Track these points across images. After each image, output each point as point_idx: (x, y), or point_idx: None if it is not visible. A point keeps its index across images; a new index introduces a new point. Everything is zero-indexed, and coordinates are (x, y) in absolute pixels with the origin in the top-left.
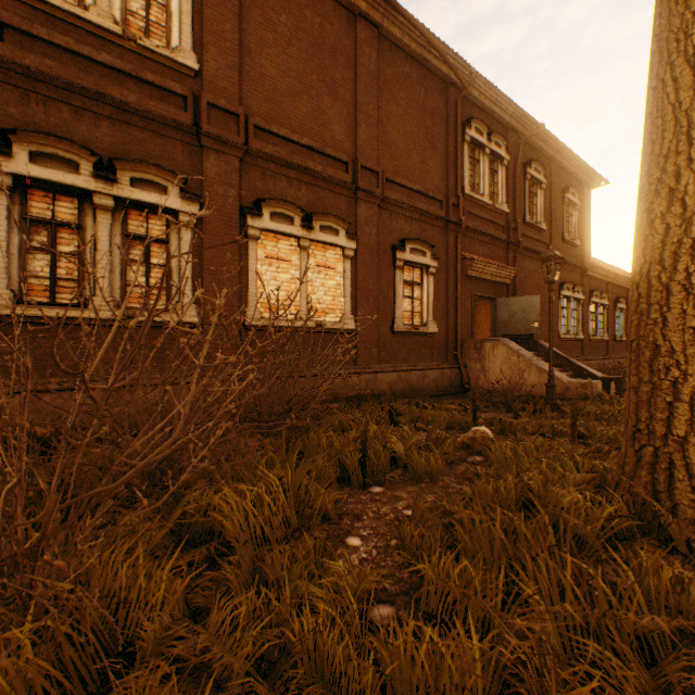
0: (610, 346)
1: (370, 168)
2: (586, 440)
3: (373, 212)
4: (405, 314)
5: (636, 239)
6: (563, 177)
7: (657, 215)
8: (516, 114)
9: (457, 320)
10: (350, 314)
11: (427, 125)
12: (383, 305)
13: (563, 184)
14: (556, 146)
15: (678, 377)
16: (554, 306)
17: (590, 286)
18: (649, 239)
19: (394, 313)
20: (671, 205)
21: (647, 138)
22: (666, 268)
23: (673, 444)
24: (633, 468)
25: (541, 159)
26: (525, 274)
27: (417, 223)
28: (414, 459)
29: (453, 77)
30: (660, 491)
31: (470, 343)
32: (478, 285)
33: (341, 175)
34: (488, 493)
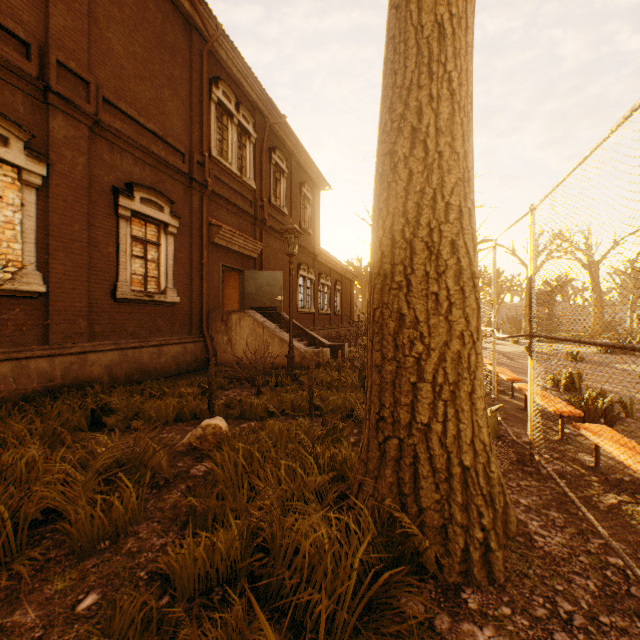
0: (332, 319)
1: (75, 71)
2: (324, 416)
3: (80, 133)
4: (136, 278)
5: (379, 187)
6: (301, 173)
7: (401, 158)
8: (263, 97)
9: (203, 290)
10: (35, 269)
11: (166, 59)
12: (100, 263)
13: (301, 179)
14: (296, 143)
15: (422, 352)
16: (294, 283)
17: (319, 269)
18: (393, 186)
19: (118, 275)
20: (415, 148)
21: (390, 68)
22: (410, 222)
23: (418, 433)
24: (378, 465)
25: (284, 150)
26: (271, 251)
27: (153, 169)
28: (76, 518)
29: (198, 22)
30: (407, 494)
31: (218, 315)
32: (227, 255)
33: (15, 56)
34: (198, 561)
